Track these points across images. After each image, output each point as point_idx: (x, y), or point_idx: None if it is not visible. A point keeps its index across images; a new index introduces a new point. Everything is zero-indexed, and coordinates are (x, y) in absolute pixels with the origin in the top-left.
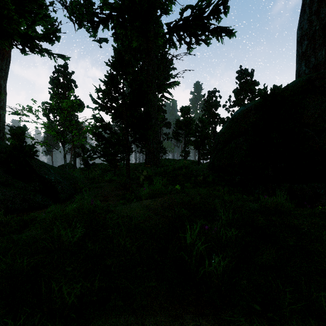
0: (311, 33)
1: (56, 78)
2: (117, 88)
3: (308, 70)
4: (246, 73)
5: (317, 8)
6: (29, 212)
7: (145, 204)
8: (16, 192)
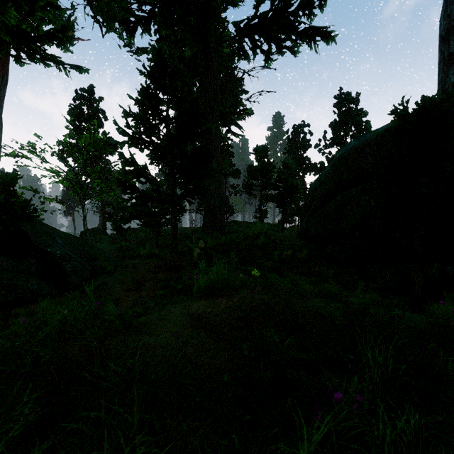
0: None
1: (77, 106)
2: (157, 111)
3: None
4: (349, 98)
5: None
6: (14, 308)
7: (197, 312)
8: None
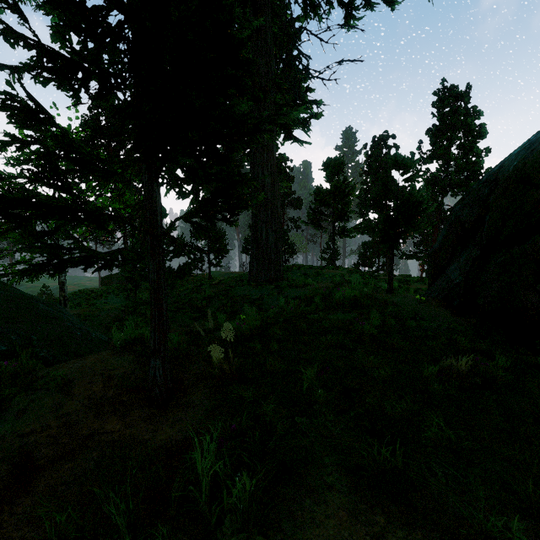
0: None
1: (93, 117)
2: None
3: None
4: (456, 93)
5: None
6: None
7: None
8: None
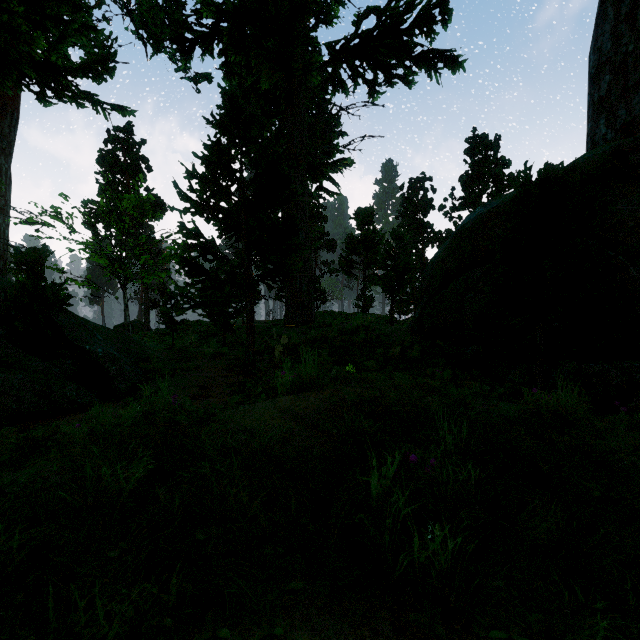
0: (618, 60)
1: (110, 152)
2: (228, 171)
3: (613, 133)
4: (485, 143)
5: (631, 9)
6: (51, 419)
7: (284, 405)
8: (25, 378)
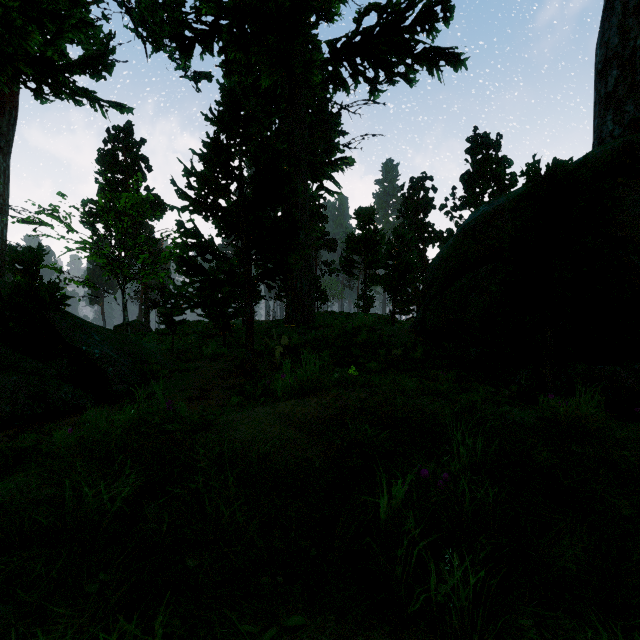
0: (626, 54)
1: (110, 152)
2: (227, 168)
3: (621, 129)
4: (487, 142)
5: (639, 3)
6: (45, 422)
7: (284, 411)
8: (20, 380)
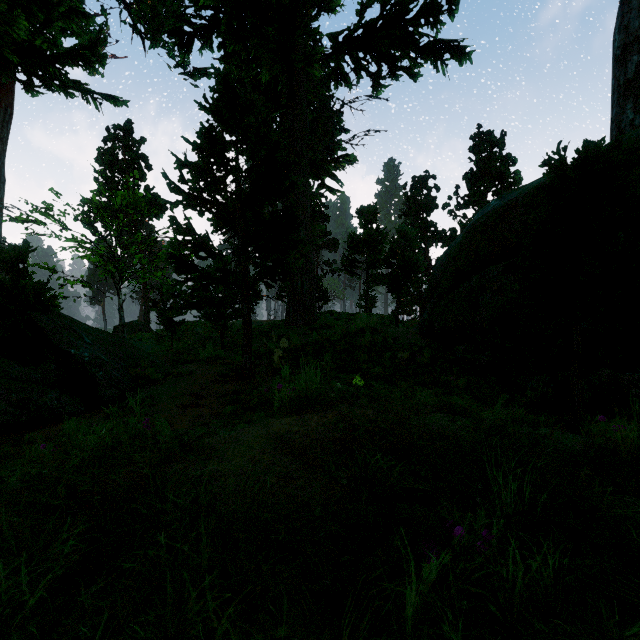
0: None
1: (109, 151)
2: (223, 160)
3: None
4: (491, 140)
5: None
6: (26, 432)
7: (279, 431)
8: (1, 386)
